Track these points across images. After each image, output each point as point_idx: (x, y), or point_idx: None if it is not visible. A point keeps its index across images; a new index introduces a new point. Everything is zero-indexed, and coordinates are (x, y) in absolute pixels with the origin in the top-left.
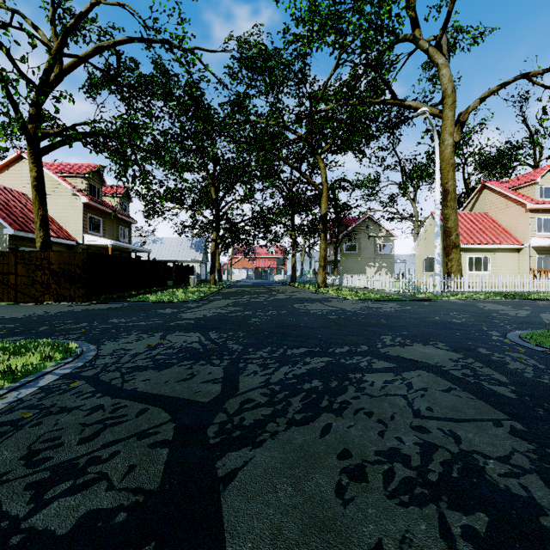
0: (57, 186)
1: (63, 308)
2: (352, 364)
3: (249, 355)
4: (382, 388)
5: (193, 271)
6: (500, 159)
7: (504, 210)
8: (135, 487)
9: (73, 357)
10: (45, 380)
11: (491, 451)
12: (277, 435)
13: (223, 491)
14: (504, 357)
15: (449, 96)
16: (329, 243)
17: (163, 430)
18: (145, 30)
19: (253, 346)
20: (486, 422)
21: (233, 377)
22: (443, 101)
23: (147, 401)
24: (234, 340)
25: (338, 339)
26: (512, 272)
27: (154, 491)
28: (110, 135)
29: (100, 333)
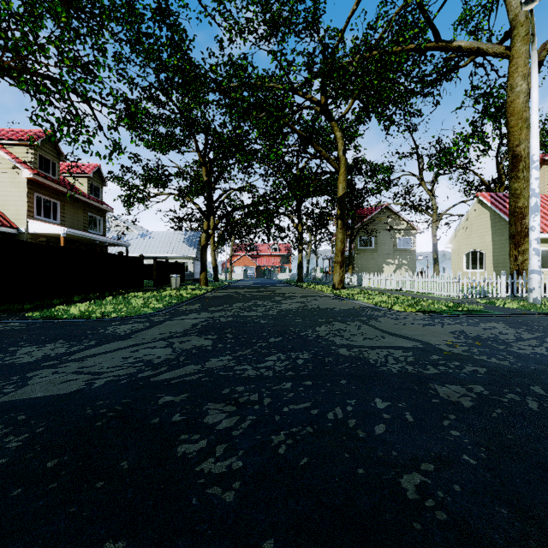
0: None
1: None
2: None
3: None
4: None
5: (184, 270)
6: (547, 135)
7: None
8: None
9: None
10: None
11: None
12: None
13: None
14: None
15: (521, 24)
16: None
17: None
18: None
19: None
20: None
21: None
22: (512, 33)
23: None
24: None
25: None
26: None
27: None
28: (0, 34)
29: None
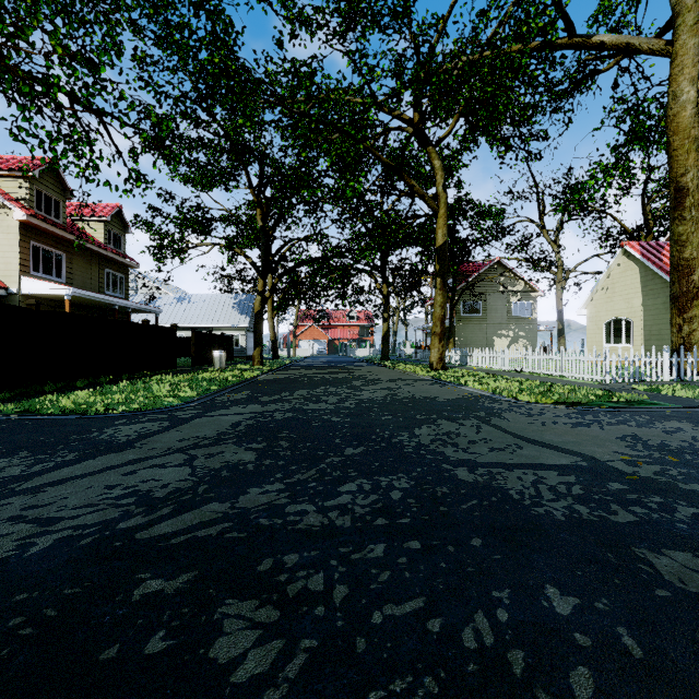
0: None
1: None
2: None
3: None
4: None
5: (233, 344)
6: None
7: None
8: None
9: None
10: None
11: None
12: None
13: None
14: None
15: (688, 9)
16: None
17: None
18: None
19: None
20: None
21: None
22: (676, 22)
23: None
24: None
25: None
26: None
27: None
28: None
29: None
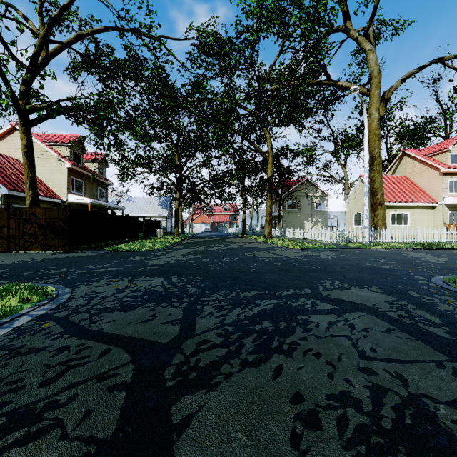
0: (45, 153)
1: (47, 256)
2: (298, 306)
3: (206, 297)
4: (327, 328)
5: (160, 225)
6: (417, 131)
7: (421, 174)
8: (88, 436)
9: (49, 299)
10: (19, 321)
11: (440, 395)
12: (231, 377)
13: (177, 440)
14: (433, 300)
15: (375, 77)
16: (274, 202)
17: (122, 372)
18: (118, 20)
19: (209, 289)
20: (429, 363)
21: (191, 318)
22: (371, 82)
23: (110, 342)
24: (192, 284)
25: (284, 282)
26: (428, 226)
27: (107, 441)
28: (88, 109)
29: (76, 278)
